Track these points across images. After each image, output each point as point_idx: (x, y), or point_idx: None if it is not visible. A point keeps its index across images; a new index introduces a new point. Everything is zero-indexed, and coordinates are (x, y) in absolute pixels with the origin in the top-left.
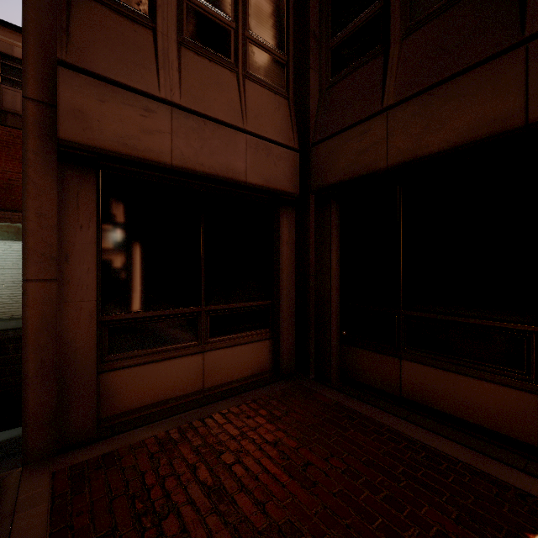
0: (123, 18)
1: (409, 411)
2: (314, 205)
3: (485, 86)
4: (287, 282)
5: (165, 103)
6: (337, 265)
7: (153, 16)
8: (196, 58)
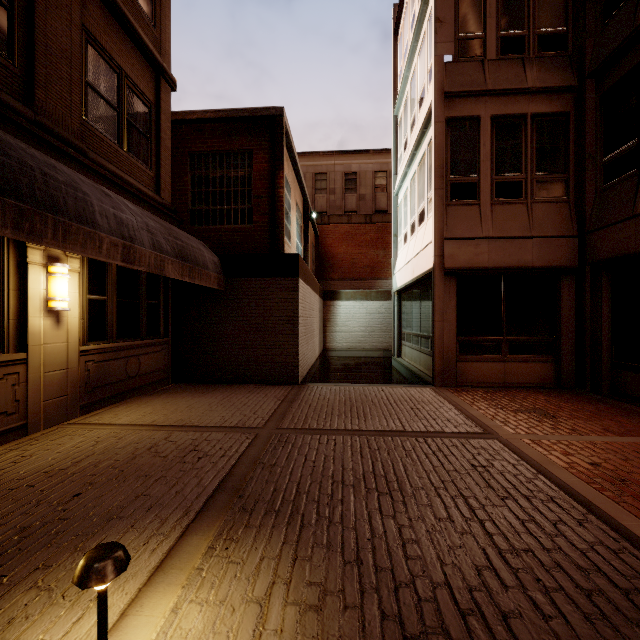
0: (466, 206)
1: None
2: (590, 273)
3: None
4: (567, 325)
5: (485, 239)
6: (608, 314)
7: (478, 198)
8: (500, 207)
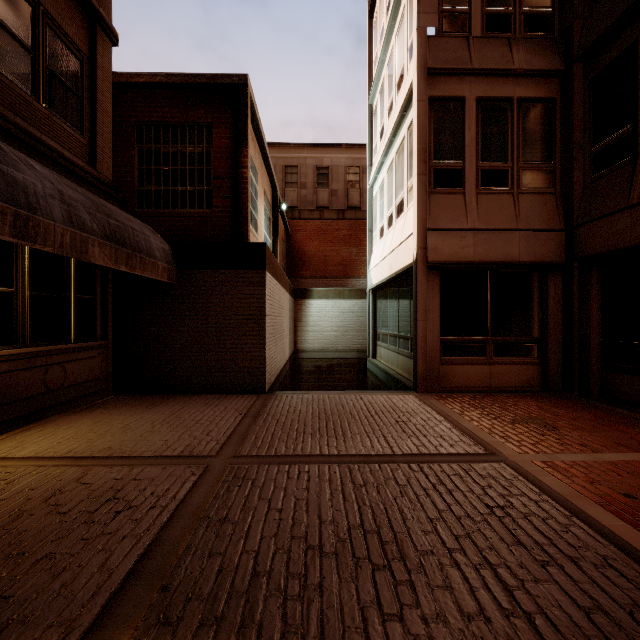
0: (450, 195)
1: None
2: (578, 269)
3: None
4: (554, 325)
5: (470, 231)
6: (598, 312)
7: (463, 186)
8: (486, 197)
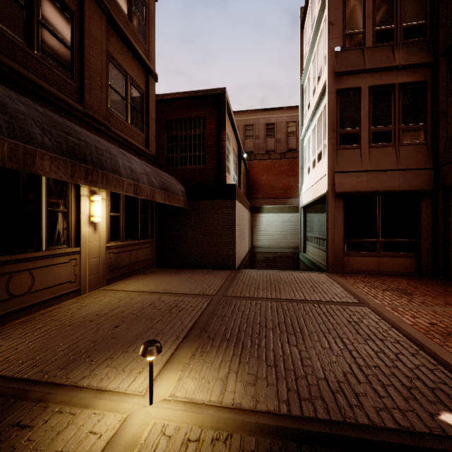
0: (350, 150)
1: None
2: (442, 194)
3: None
4: (425, 231)
5: (364, 172)
6: None
7: (359, 143)
8: (375, 149)
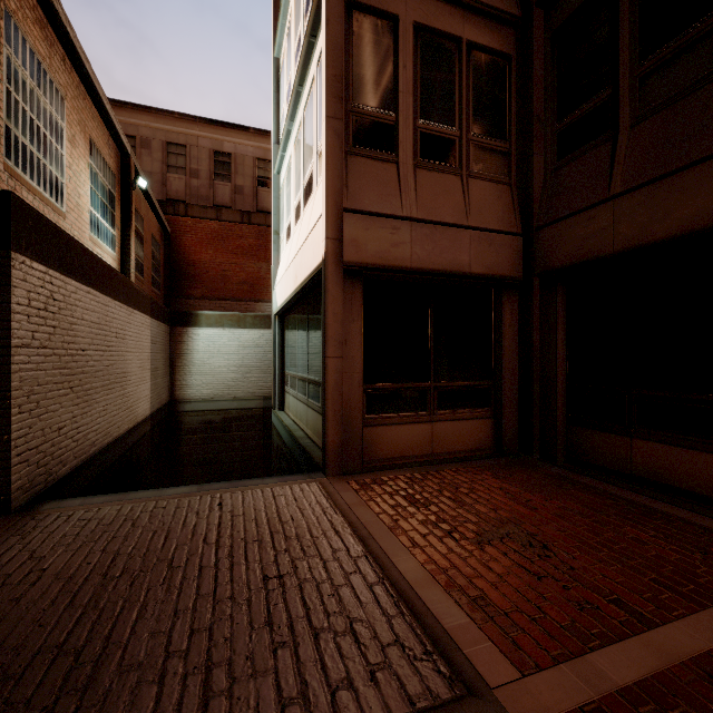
0: (377, 162)
1: (639, 487)
2: (538, 288)
3: (707, 181)
4: (510, 363)
5: (406, 220)
6: (563, 346)
7: (396, 152)
8: (427, 174)
